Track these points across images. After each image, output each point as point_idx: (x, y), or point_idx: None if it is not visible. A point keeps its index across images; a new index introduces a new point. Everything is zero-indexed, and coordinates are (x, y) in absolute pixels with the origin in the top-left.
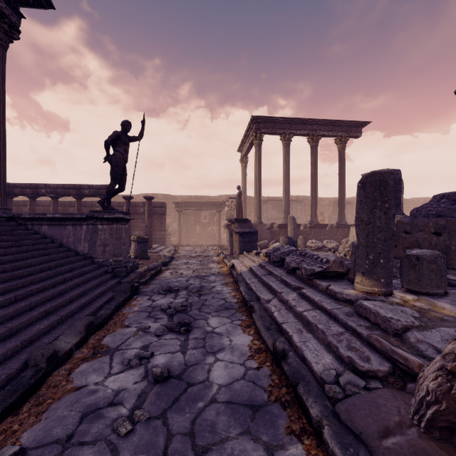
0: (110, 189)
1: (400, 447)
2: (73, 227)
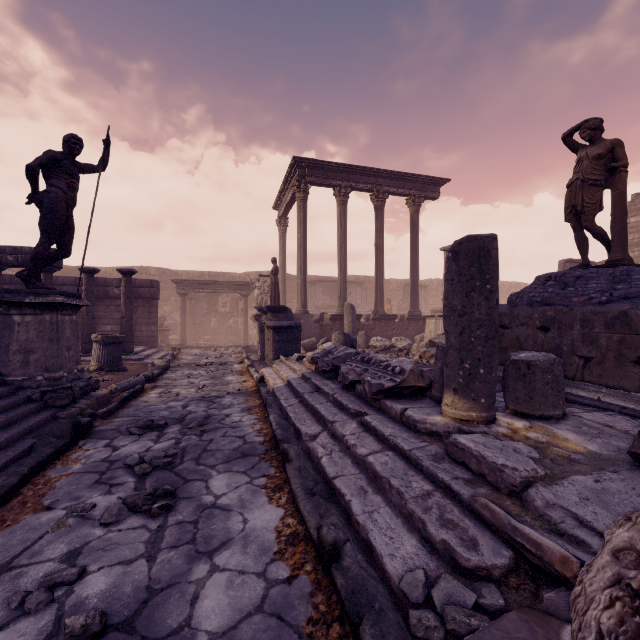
0: (38, 253)
1: None
2: None
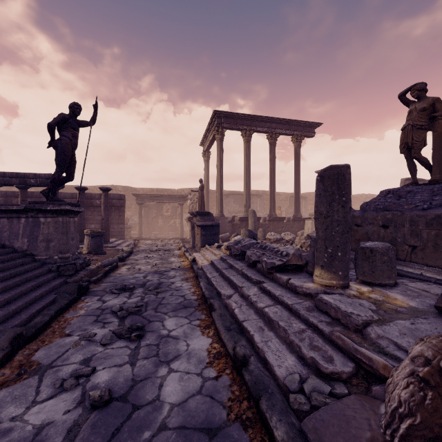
0: (55, 178)
1: None
2: (9, 220)
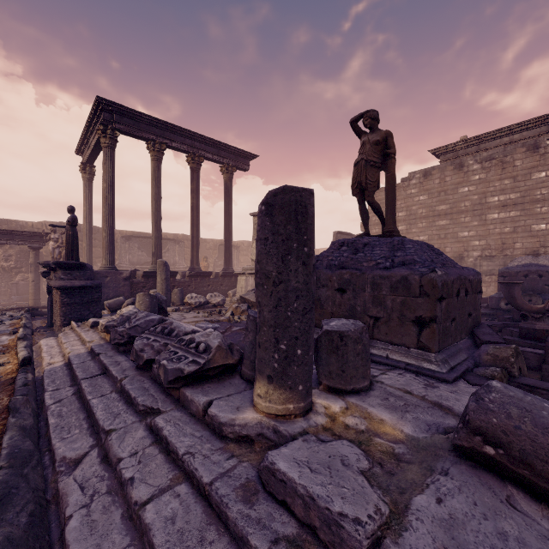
0: None
1: None
2: None
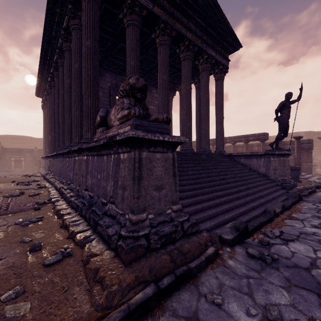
0: (278, 137)
1: None
2: (256, 159)
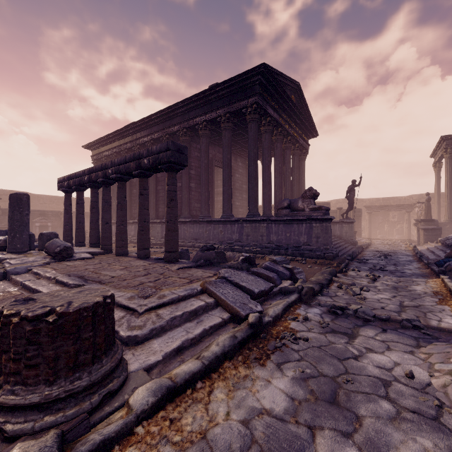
0: (347, 210)
1: (436, 260)
2: (333, 225)
